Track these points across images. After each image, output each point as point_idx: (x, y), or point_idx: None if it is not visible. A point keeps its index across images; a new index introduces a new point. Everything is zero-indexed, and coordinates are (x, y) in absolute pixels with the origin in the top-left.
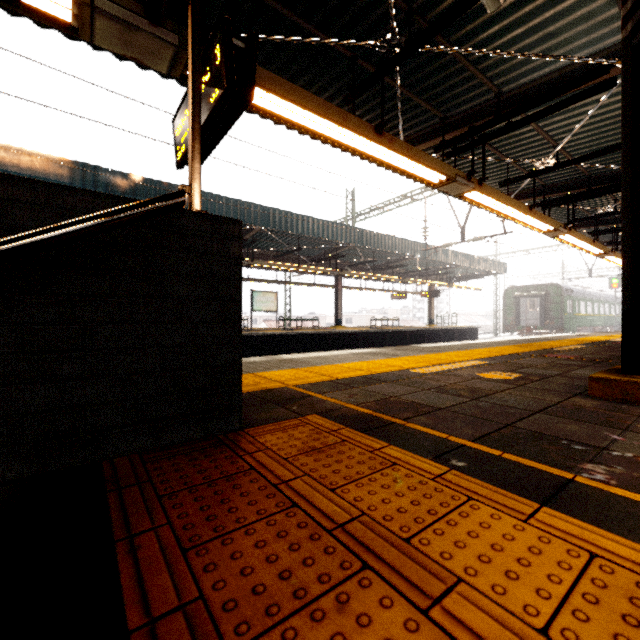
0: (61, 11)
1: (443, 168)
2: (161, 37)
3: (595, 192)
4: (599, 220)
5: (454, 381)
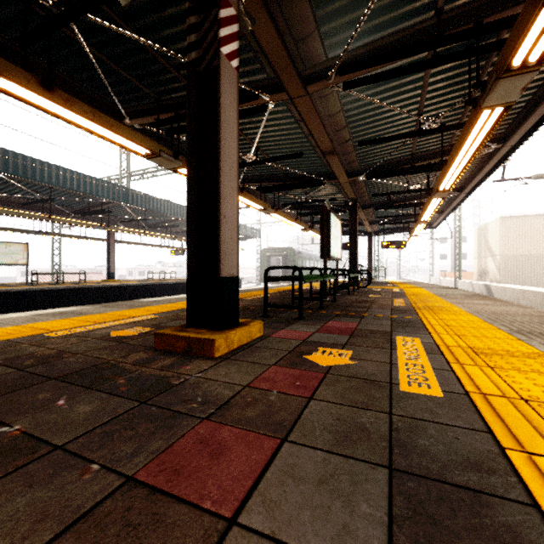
0: None
1: (144, 142)
2: None
3: (288, 186)
4: (303, 206)
5: (63, 344)
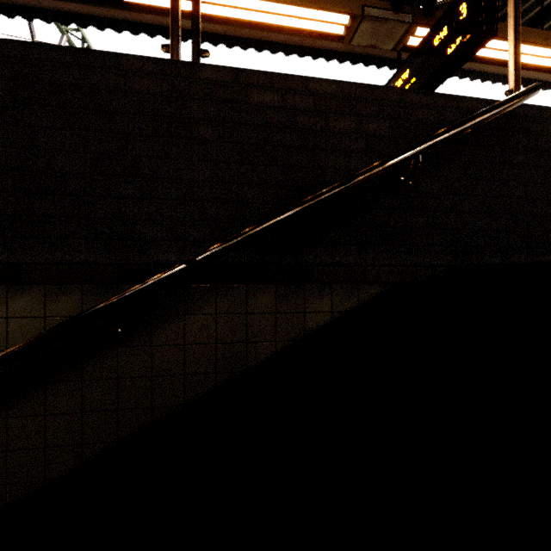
0: (338, 28)
1: None
2: (400, 20)
3: None
4: None
5: None
